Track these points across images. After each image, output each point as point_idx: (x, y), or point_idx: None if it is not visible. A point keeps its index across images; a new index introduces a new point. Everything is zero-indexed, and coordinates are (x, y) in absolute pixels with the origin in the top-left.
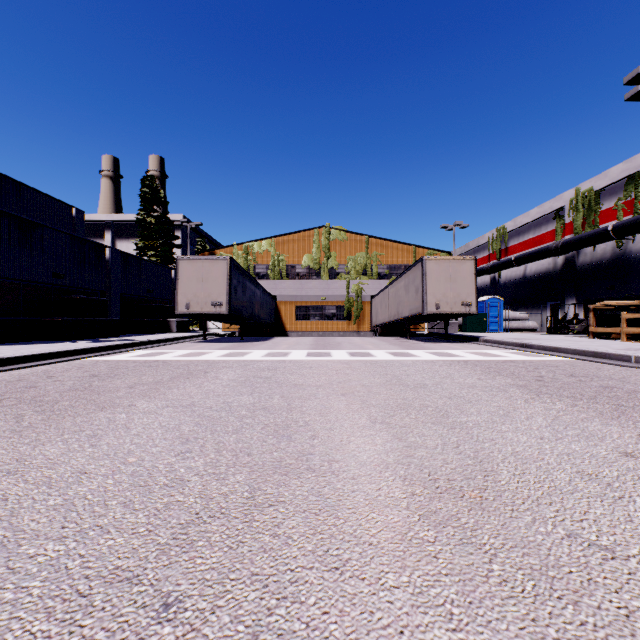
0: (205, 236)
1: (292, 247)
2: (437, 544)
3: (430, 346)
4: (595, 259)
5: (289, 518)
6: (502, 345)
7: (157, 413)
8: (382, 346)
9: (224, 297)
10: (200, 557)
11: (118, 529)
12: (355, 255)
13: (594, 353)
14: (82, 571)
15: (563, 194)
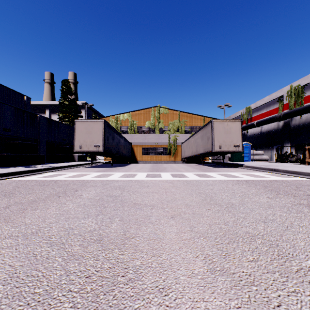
0: (97, 112)
1: (140, 117)
2: None
3: (217, 170)
4: (301, 122)
5: None
6: (258, 169)
7: None
8: (190, 170)
9: (101, 142)
10: None
11: None
12: (173, 121)
13: None
14: None
15: (283, 88)
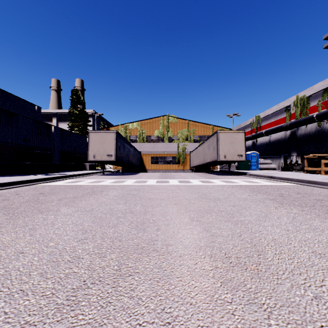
0: (104, 120)
1: (149, 126)
2: (233, 304)
3: (221, 177)
4: (306, 132)
5: (140, 284)
6: (259, 177)
7: (71, 215)
8: (196, 177)
9: (113, 152)
10: (81, 314)
11: (33, 292)
12: (182, 130)
13: (308, 181)
14: (3, 325)
15: (290, 98)
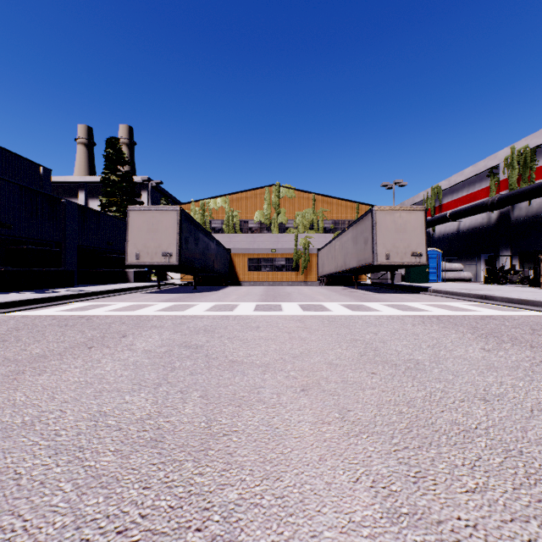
0: (169, 196)
1: (245, 204)
2: None
3: (382, 297)
4: (531, 213)
5: None
6: (456, 296)
7: None
8: (333, 297)
9: (174, 247)
10: None
11: None
12: (303, 211)
13: None
14: None
15: (498, 153)
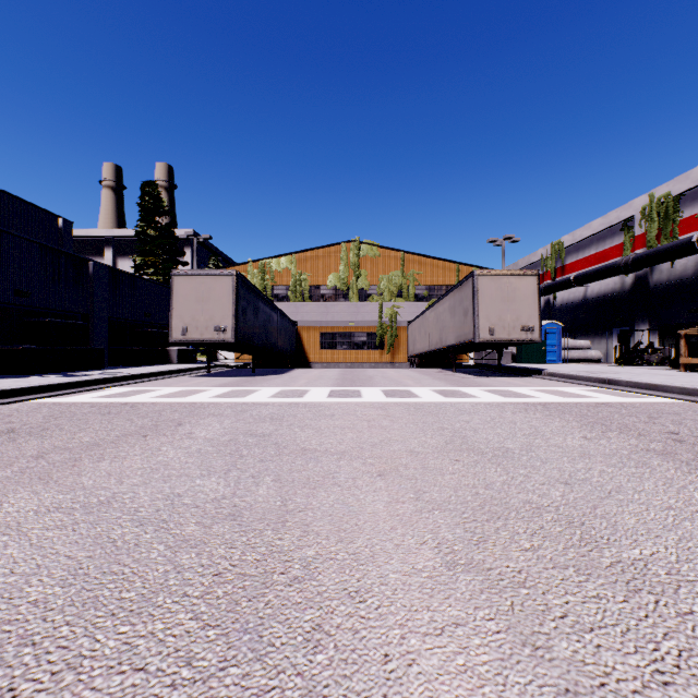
0: (219, 254)
1: (316, 265)
2: None
3: (484, 381)
4: (673, 277)
5: None
6: (575, 380)
7: (19, 530)
8: (425, 381)
9: (229, 321)
10: None
11: None
12: (389, 274)
13: None
14: None
15: (633, 201)
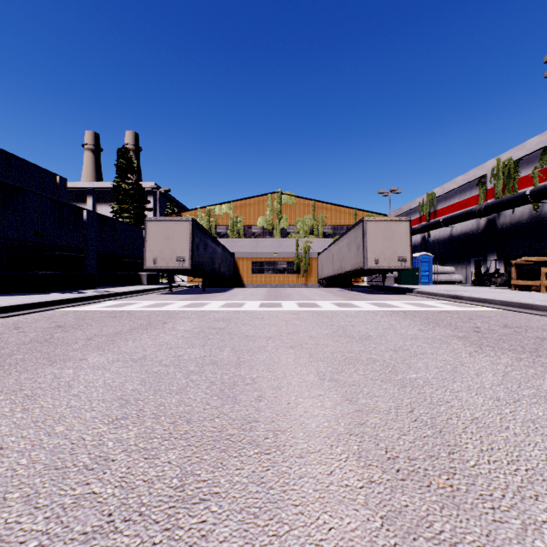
0: (174, 201)
1: (248, 210)
2: None
3: (370, 297)
4: (514, 220)
5: (221, 523)
6: (434, 296)
7: (105, 368)
8: (327, 297)
9: (187, 253)
10: None
11: (3, 543)
12: (303, 217)
13: (521, 304)
14: None
15: (485, 163)
